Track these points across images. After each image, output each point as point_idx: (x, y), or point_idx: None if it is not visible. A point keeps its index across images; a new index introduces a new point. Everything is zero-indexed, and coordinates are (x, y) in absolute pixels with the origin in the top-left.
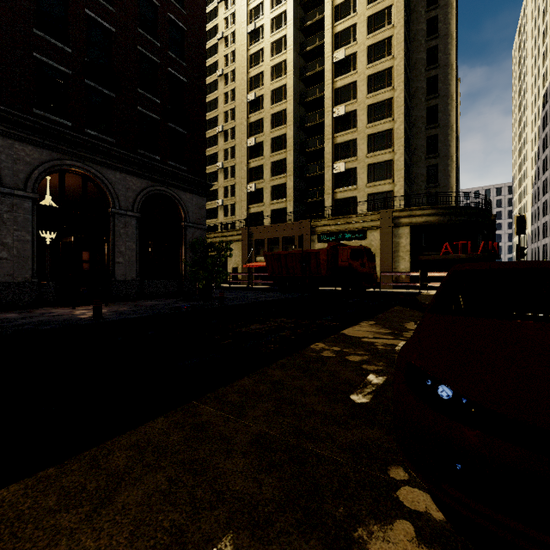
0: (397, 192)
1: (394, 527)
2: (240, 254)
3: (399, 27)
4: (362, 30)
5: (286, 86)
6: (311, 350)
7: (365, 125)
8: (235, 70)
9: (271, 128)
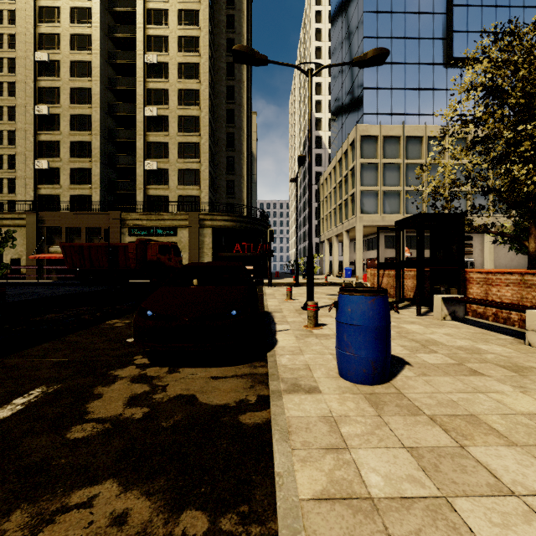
0: (203, 198)
1: (127, 368)
2: (24, 243)
3: (205, 58)
4: (173, 45)
5: (91, 63)
6: (106, 324)
7: (176, 132)
8: (16, 11)
9: (70, 102)
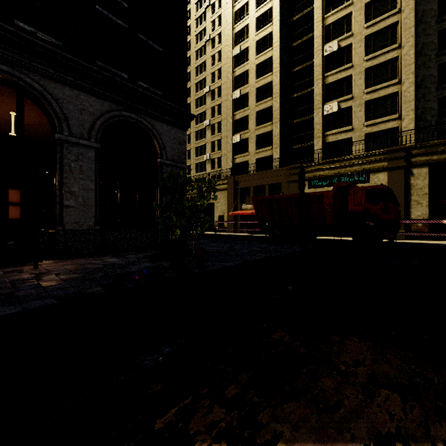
0: (405, 128)
1: None
2: (225, 203)
3: None
4: None
5: (271, 34)
6: None
7: (362, 57)
8: (221, 32)
9: (256, 78)
